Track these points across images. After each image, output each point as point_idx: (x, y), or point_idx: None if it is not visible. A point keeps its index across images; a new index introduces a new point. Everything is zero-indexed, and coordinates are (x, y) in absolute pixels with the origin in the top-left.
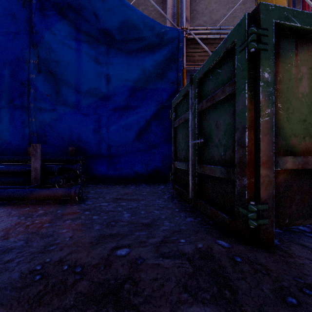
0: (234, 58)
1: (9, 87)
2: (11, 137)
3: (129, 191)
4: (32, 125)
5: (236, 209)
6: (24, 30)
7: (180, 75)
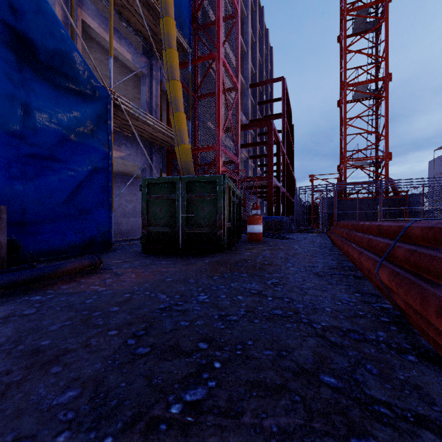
0: (214, 185)
1: None
2: None
3: (105, 259)
4: None
5: (217, 242)
6: None
7: (111, 139)
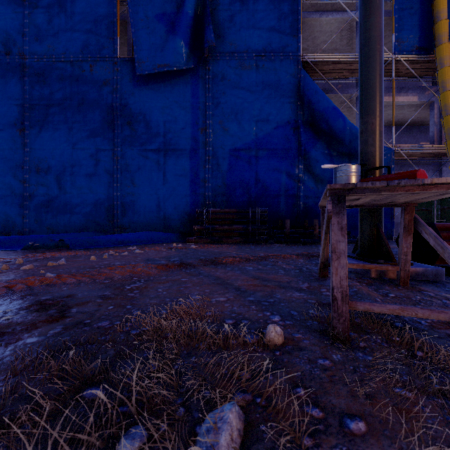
0: None
1: (285, 182)
2: (286, 213)
3: None
4: (300, 206)
5: None
6: (294, 147)
7: None
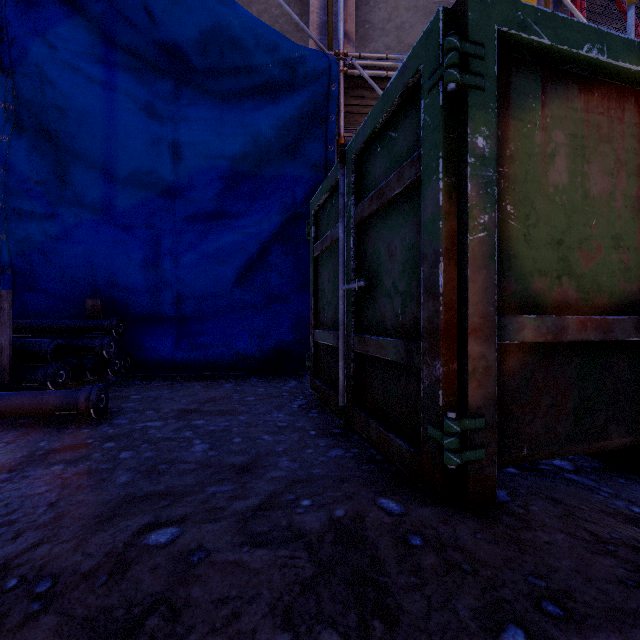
0: (420, 106)
1: None
2: None
3: (220, 395)
4: (2, 249)
5: (422, 430)
6: None
7: (331, 150)
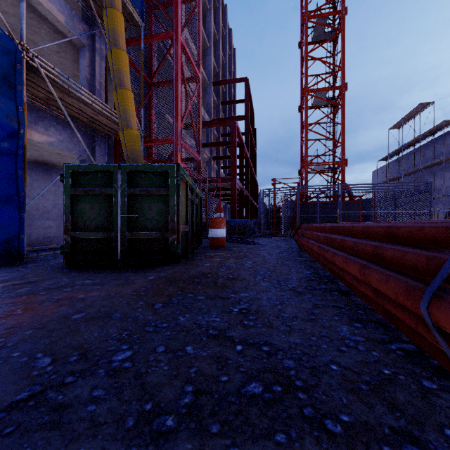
0: (165, 177)
1: None
2: None
3: None
4: None
5: (169, 251)
6: None
7: (21, 111)
